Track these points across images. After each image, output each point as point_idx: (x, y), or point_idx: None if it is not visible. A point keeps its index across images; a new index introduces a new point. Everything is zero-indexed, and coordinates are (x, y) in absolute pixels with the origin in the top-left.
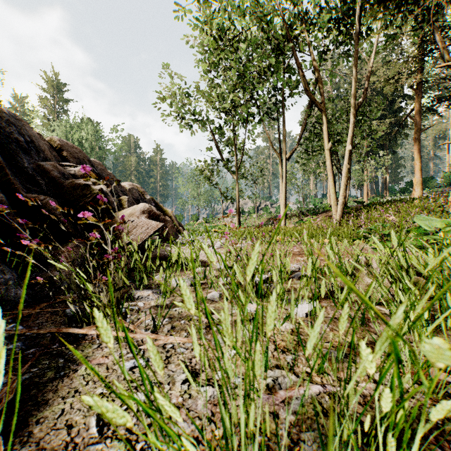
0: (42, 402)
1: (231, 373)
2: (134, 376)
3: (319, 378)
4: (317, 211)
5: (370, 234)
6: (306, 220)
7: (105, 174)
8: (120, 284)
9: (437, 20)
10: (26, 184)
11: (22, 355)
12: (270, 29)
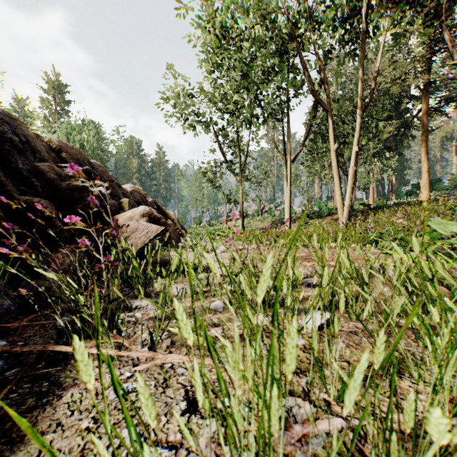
0: (17, 439)
1: (240, 419)
2: (127, 405)
3: (339, 407)
4: (322, 213)
5: (381, 238)
6: (311, 223)
7: (106, 176)
8: (114, 294)
9: (448, 16)
10: (20, 186)
11: (3, 377)
12: (275, 27)
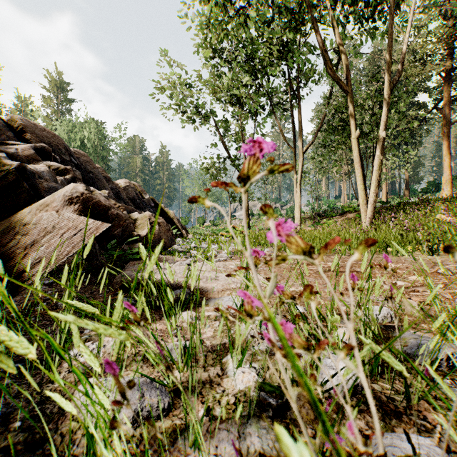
0: None
1: None
2: None
3: None
4: (335, 212)
5: None
6: (323, 223)
7: (90, 167)
8: None
9: None
10: None
11: None
12: None
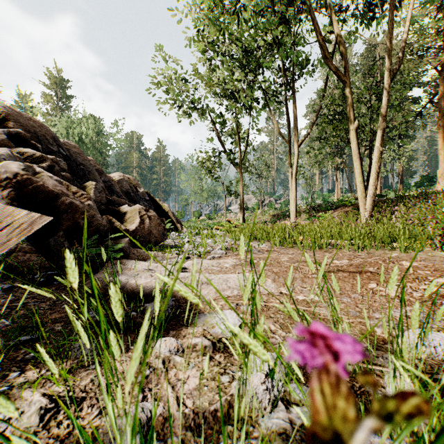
0: None
1: None
2: None
3: None
4: (331, 205)
5: None
6: (318, 216)
7: (80, 158)
8: None
9: None
10: None
11: None
12: None
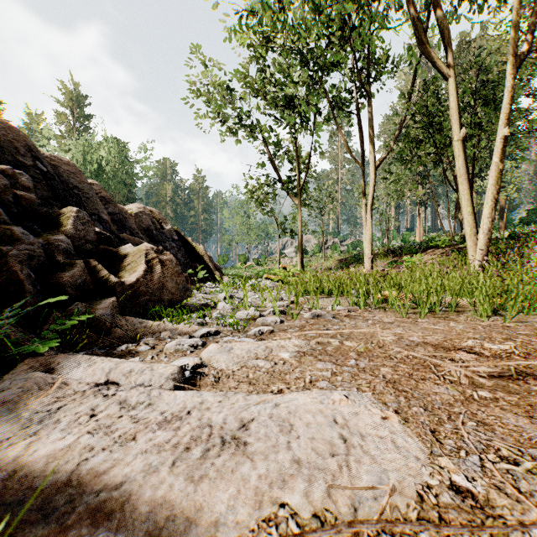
0: None
1: None
2: None
3: None
4: (417, 247)
5: None
6: (400, 262)
7: (75, 180)
8: None
9: None
10: None
11: None
12: None
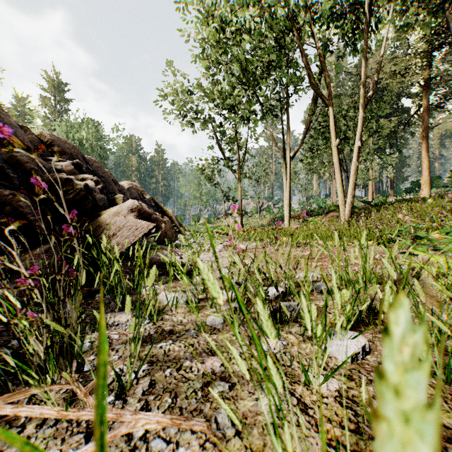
0: None
1: None
2: None
3: None
4: (322, 211)
5: (398, 236)
6: (310, 221)
7: (101, 172)
8: (72, 315)
9: None
10: None
11: None
12: (275, 20)
